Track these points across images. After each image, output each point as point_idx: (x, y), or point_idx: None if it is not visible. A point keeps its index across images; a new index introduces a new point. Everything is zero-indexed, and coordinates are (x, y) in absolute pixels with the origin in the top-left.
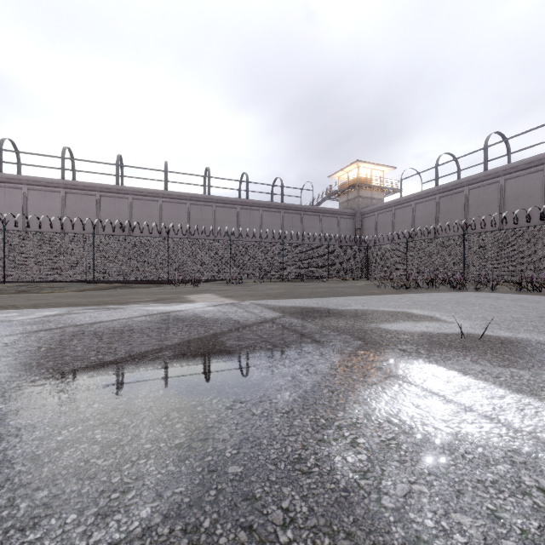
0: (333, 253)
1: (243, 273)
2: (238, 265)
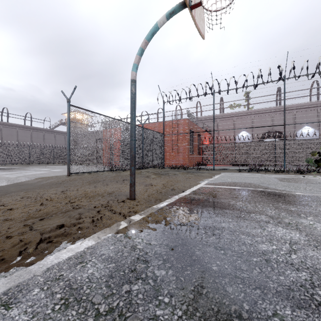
0: (56, 152)
1: (6, 161)
2: (3, 157)
